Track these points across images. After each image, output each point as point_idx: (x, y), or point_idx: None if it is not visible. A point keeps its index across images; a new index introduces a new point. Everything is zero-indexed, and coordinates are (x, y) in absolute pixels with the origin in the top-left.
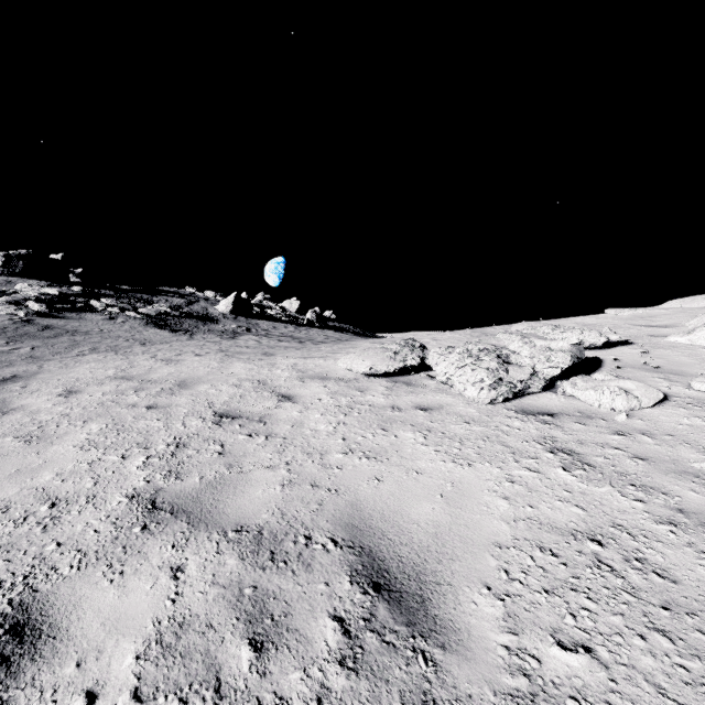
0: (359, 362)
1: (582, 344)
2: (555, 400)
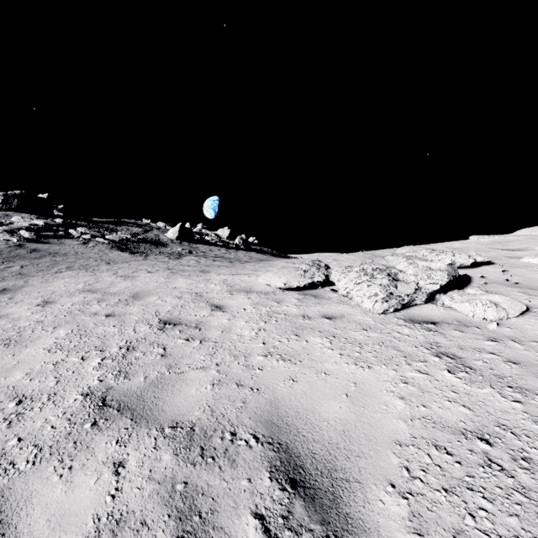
0: (276, 279)
1: (454, 264)
2: (436, 310)
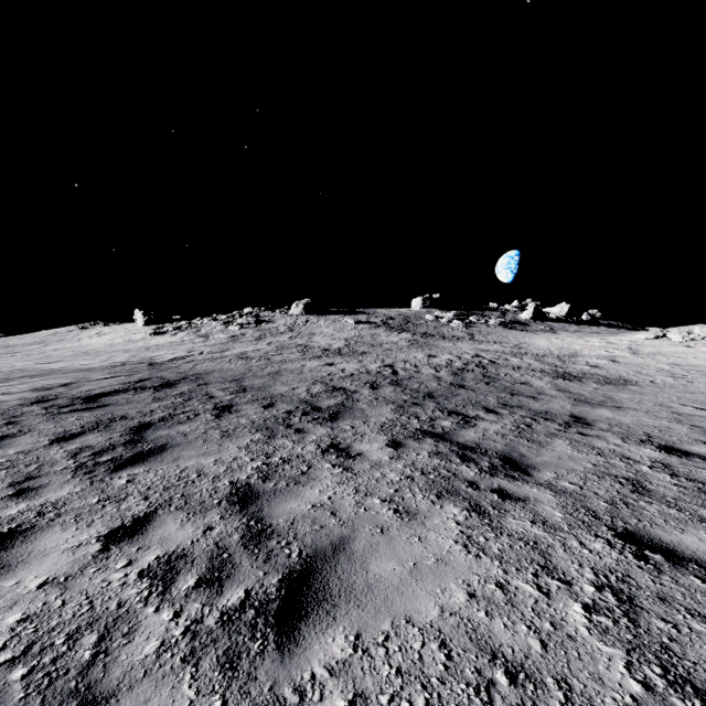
0: (642, 336)
1: None
2: (701, 341)
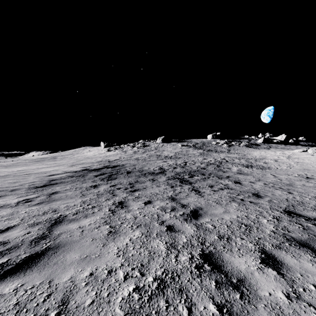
0: (297, 150)
1: None
2: None
